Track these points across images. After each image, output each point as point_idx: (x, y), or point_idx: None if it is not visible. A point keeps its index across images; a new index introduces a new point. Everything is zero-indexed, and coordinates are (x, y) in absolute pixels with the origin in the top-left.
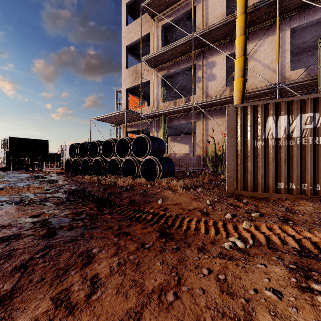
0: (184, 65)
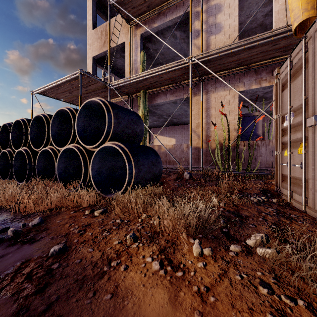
0: (173, 15)
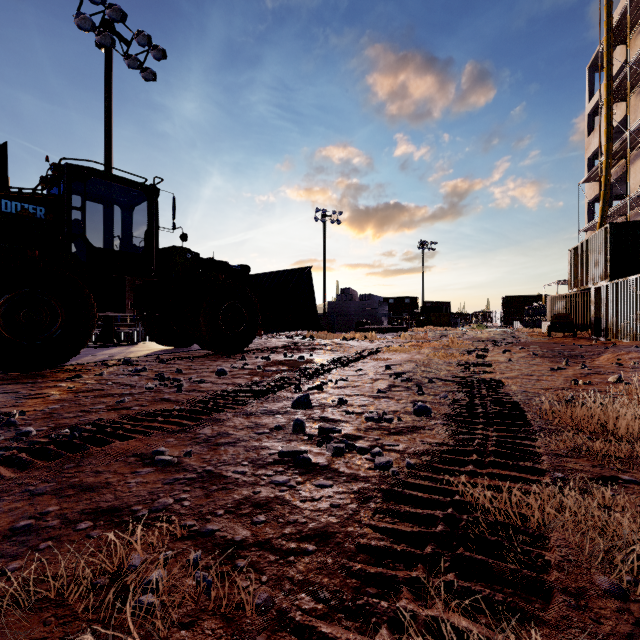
0: None
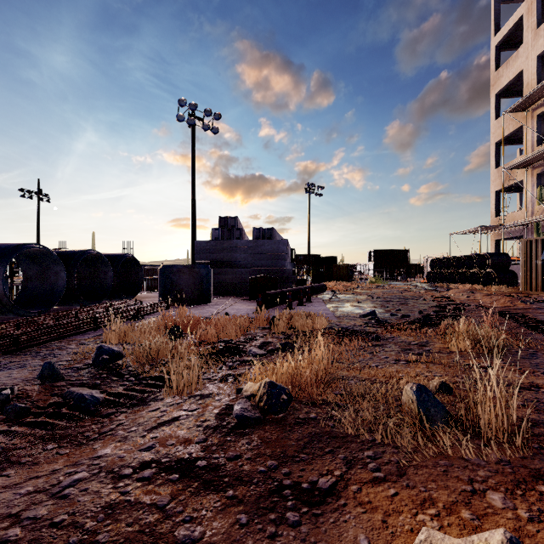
0: None
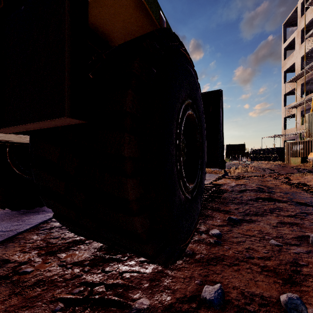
0: (311, 106)
